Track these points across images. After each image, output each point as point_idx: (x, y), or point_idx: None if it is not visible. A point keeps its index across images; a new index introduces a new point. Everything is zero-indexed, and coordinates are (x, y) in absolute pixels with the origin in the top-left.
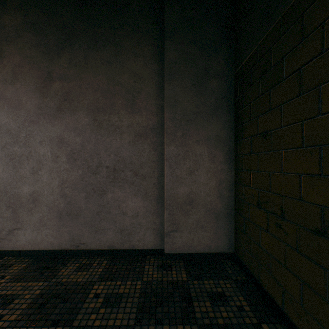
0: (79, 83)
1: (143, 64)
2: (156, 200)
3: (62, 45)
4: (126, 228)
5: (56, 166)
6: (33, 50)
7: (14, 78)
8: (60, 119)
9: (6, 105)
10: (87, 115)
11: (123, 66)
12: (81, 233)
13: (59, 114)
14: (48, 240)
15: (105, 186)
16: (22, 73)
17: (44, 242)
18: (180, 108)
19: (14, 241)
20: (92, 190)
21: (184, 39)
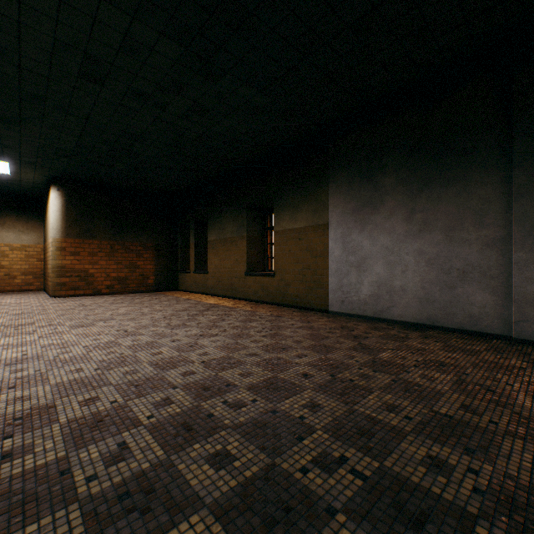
0: (434, 212)
1: (490, 189)
2: (503, 296)
3: (421, 189)
4: (474, 315)
5: (417, 268)
6: (401, 196)
7: (390, 215)
8: (420, 238)
9: (385, 232)
10: (440, 234)
11: (471, 194)
12: (435, 314)
13: (419, 234)
14: (412, 316)
15: (455, 283)
16: (395, 211)
17: (409, 317)
18: (528, 221)
19: (390, 313)
20: (444, 285)
21: (533, 164)
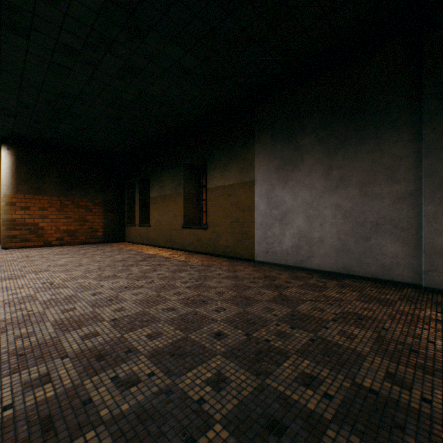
0: (349, 169)
1: (401, 147)
2: (414, 247)
3: (338, 147)
4: (386, 265)
5: (334, 221)
6: (320, 155)
7: (309, 172)
8: (337, 193)
9: (305, 188)
10: (355, 189)
11: (383, 151)
12: (351, 263)
13: (336, 190)
14: (329, 265)
15: (369, 234)
16: (314, 169)
17: (326, 266)
18: (437, 176)
19: (309, 263)
20: (359, 237)
21: (442, 122)
